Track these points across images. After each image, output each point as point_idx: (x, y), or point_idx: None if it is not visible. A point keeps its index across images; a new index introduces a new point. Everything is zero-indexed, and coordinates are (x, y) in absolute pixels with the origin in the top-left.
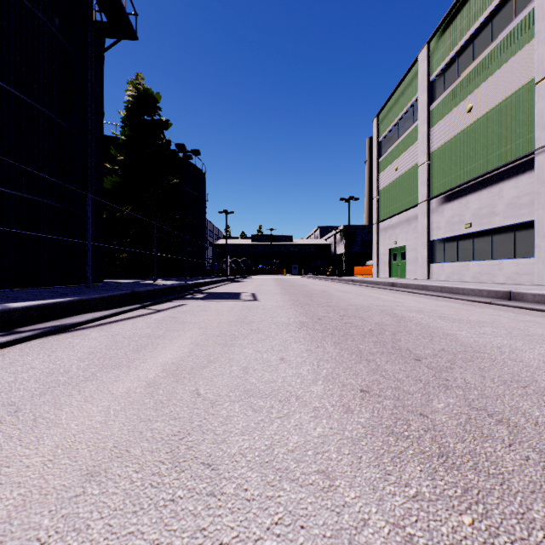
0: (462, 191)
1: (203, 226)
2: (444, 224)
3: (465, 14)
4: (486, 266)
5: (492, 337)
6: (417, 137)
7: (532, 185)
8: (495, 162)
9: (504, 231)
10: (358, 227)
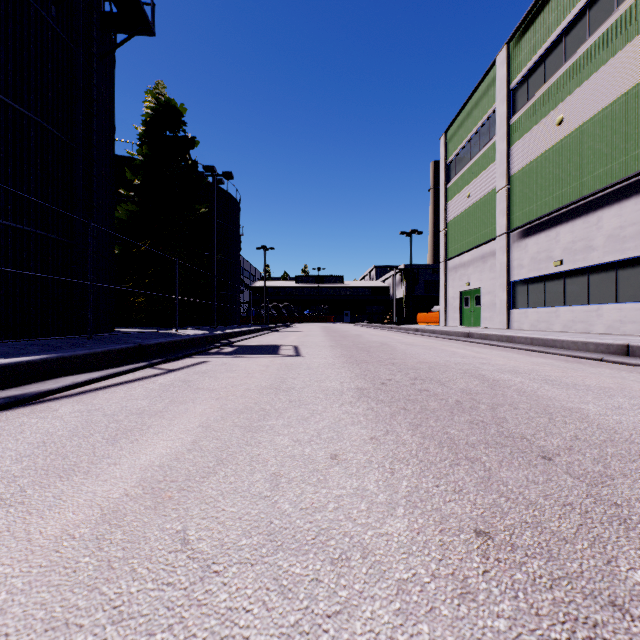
0: (551, 221)
1: (238, 264)
2: (528, 261)
3: (554, 6)
4: (581, 313)
5: (637, 414)
6: (495, 157)
7: (639, 212)
8: (592, 185)
9: (604, 269)
10: (422, 267)
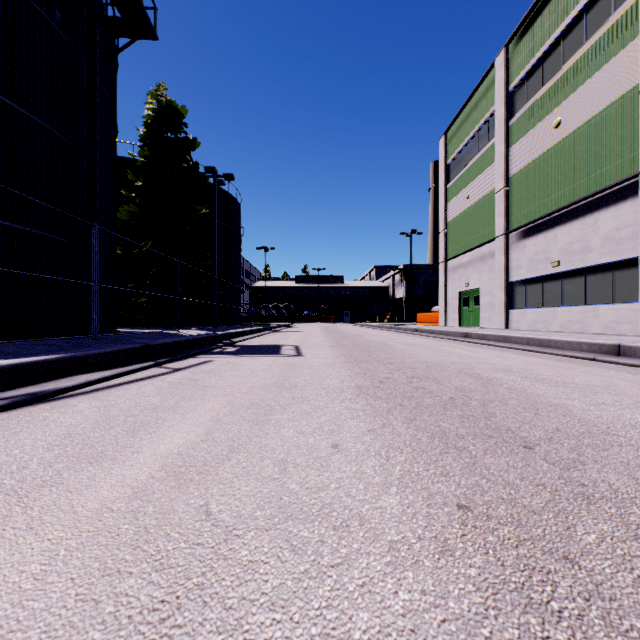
0: (549, 222)
1: (238, 265)
2: (527, 262)
3: (552, 10)
4: (578, 313)
5: (618, 410)
6: (493, 158)
7: (635, 214)
8: (589, 187)
9: (600, 270)
10: (422, 267)
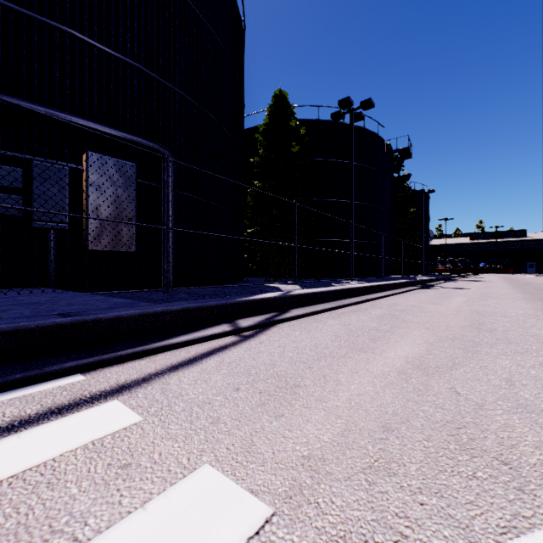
0: None
1: (428, 235)
2: None
3: None
4: None
5: None
6: None
7: None
8: None
9: None
10: None
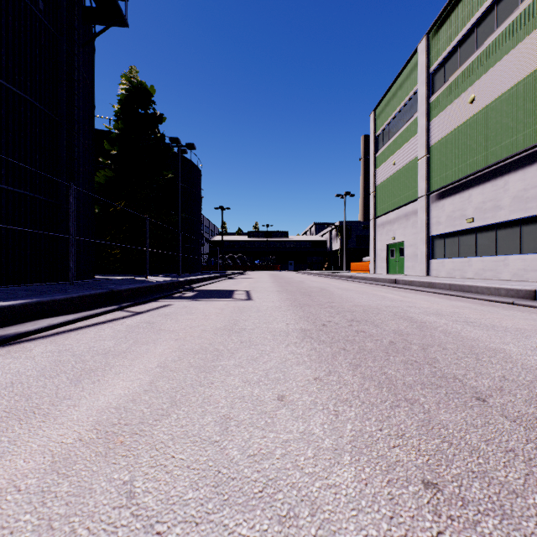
0: (464, 184)
1: (199, 221)
2: (445, 219)
3: (467, 2)
4: (490, 262)
5: None
6: (416, 130)
7: None
8: (499, 154)
9: (510, 225)
10: (354, 224)
